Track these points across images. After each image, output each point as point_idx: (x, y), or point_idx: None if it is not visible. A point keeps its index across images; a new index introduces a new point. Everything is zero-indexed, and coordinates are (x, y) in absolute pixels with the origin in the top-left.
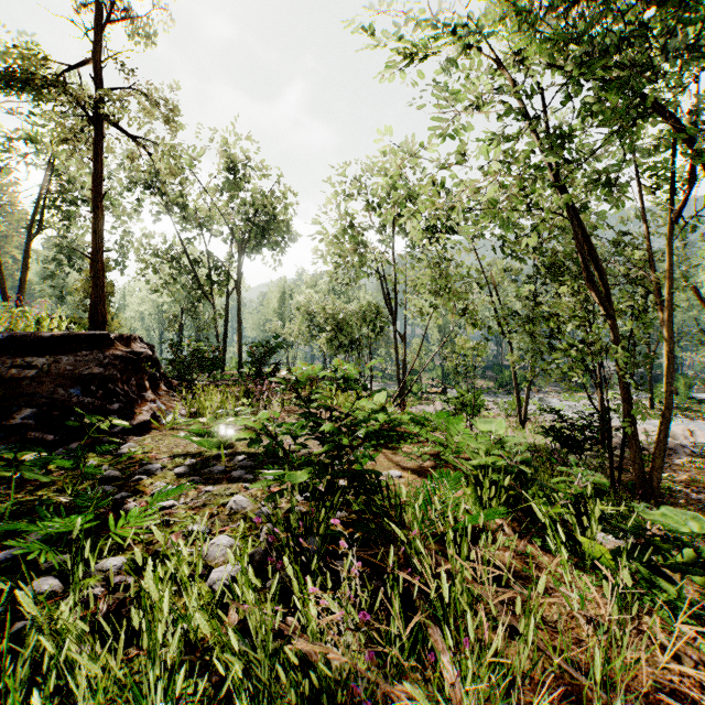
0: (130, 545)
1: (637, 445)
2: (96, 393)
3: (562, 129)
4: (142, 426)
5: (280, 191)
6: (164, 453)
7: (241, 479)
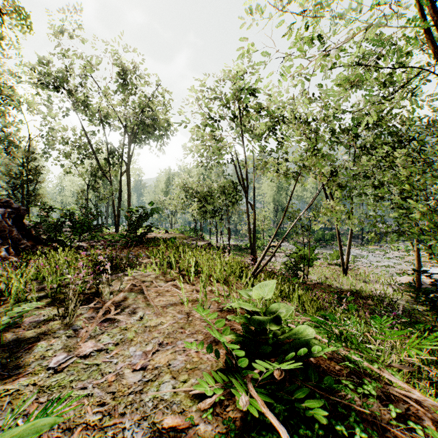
0: None
1: None
2: None
3: None
4: None
5: (160, 94)
6: None
7: None
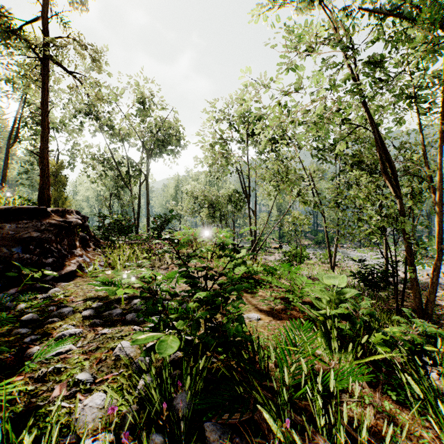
0: (15, 399)
1: (416, 285)
2: (34, 251)
3: (373, 59)
4: (70, 275)
5: (174, 116)
6: (80, 296)
7: (133, 322)
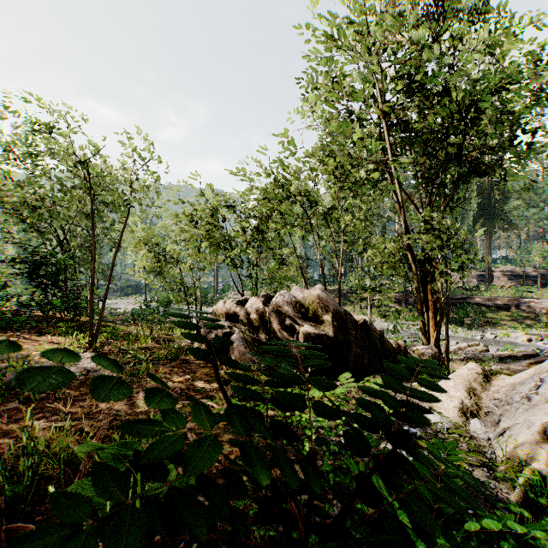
0: None
1: None
2: None
3: None
4: None
5: None
6: None
7: None
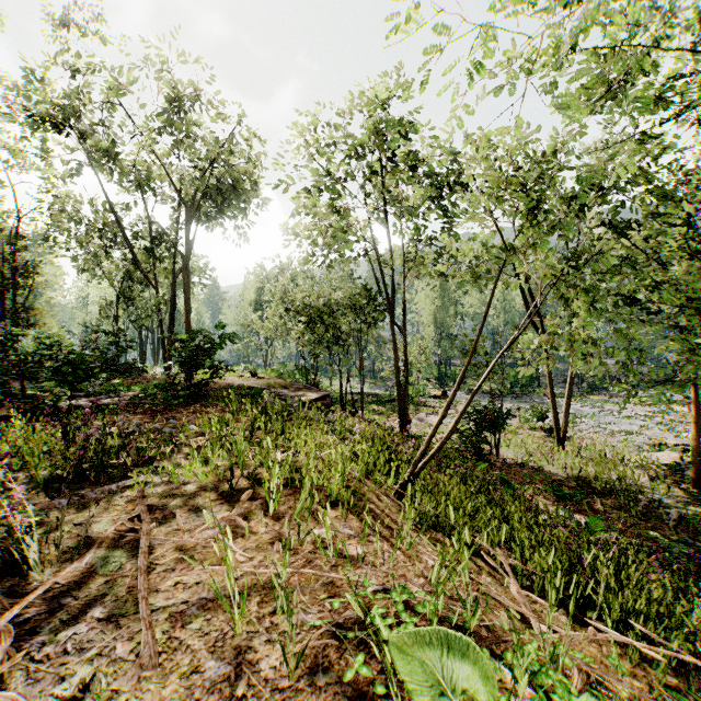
0: None
1: None
2: None
3: None
4: None
5: (242, 136)
6: None
7: None
